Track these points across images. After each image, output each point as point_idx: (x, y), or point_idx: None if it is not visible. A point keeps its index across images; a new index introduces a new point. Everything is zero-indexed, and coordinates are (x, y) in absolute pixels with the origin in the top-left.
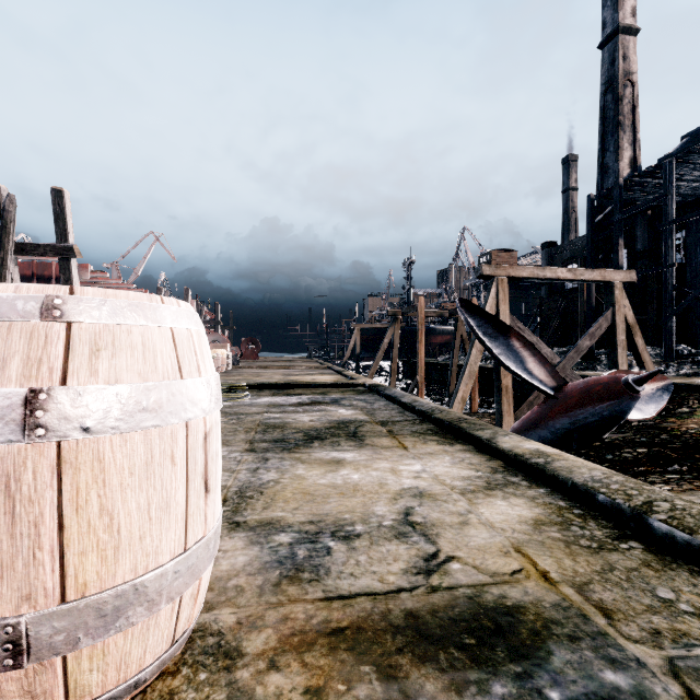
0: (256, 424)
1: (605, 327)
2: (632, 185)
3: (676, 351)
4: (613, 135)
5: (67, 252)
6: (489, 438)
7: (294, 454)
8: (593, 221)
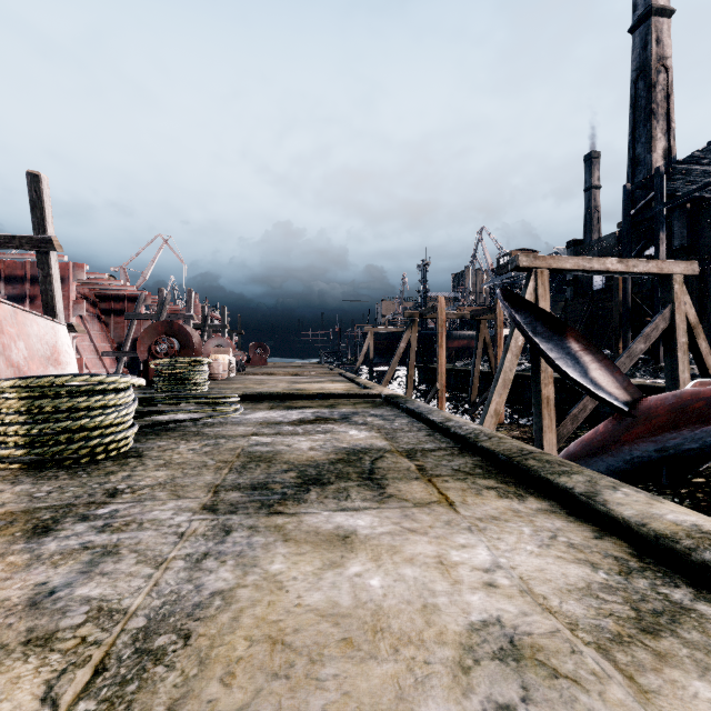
0: (235, 455)
1: (662, 328)
2: (674, 173)
3: None
4: (645, 124)
5: (45, 244)
6: (587, 492)
7: (276, 518)
8: (629, 214)
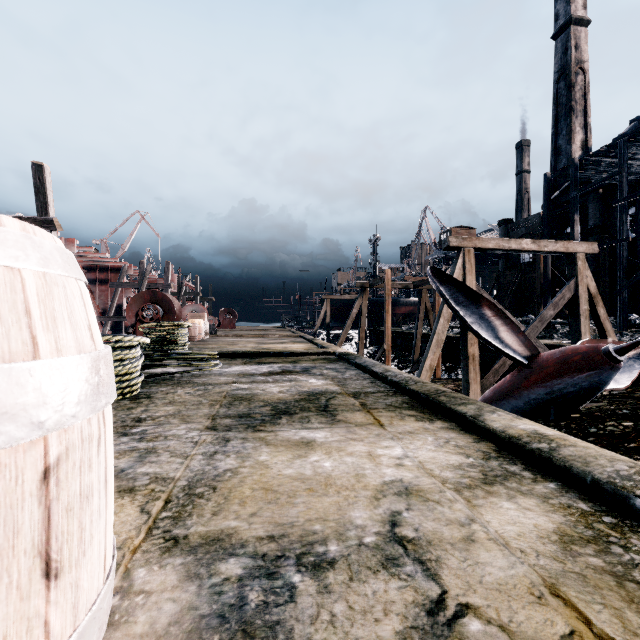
0: (222, 396)
1: (568, 297)
2: (587, 164)
3: (629, 321)
4: (565, 119)
5: (47, 224)
6: (474, 414)
7: (259, 433)
8: (549, 198)
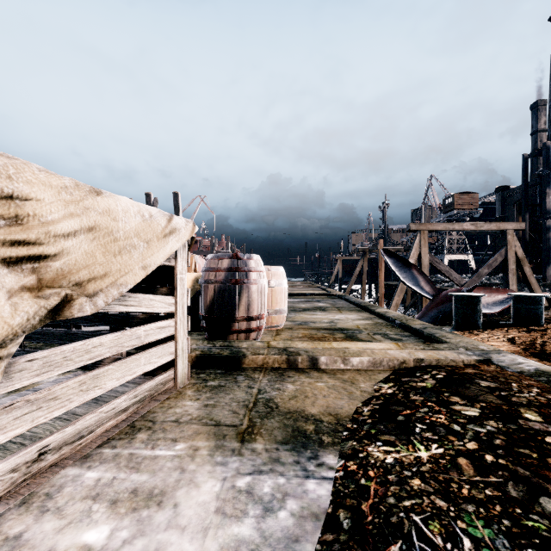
0: None
1: (500, 260)
2: None
3: None
4: None
5: None
6: (374, 309)
7: (299, 312)
8: (526, 174)
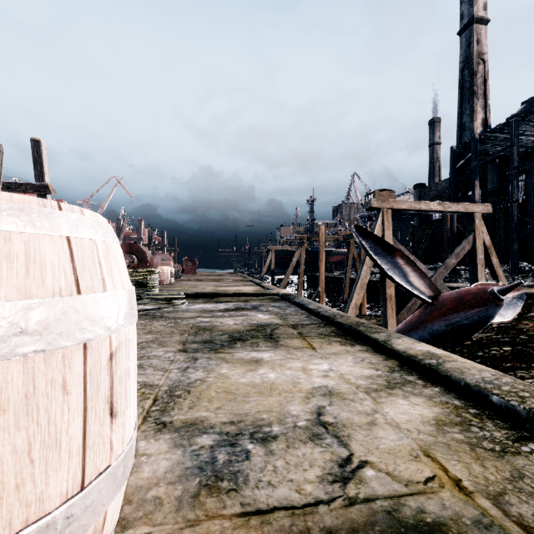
0: (189, 327)
1: (467, 248)
2: (485, 139)
3: (519, 268)
4: (469, 101)
5: (43, 189)
6: (384, 340)
7: (220, 354)
8: (455, 167)
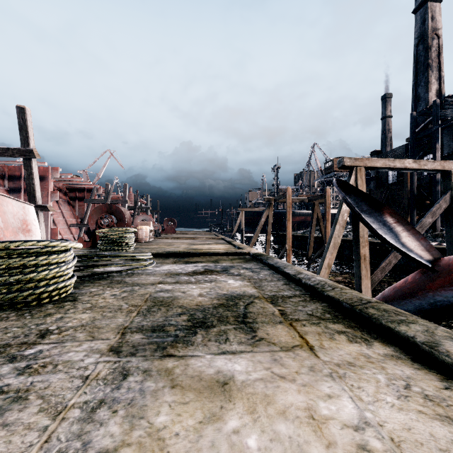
0: (144, 300)
1: (444, 207)
2: (446, 104)
3: None
4: (423, 73)
5: (28, 153)
6: (428, 341)
7: (167, 361)
8: (415, 132)
